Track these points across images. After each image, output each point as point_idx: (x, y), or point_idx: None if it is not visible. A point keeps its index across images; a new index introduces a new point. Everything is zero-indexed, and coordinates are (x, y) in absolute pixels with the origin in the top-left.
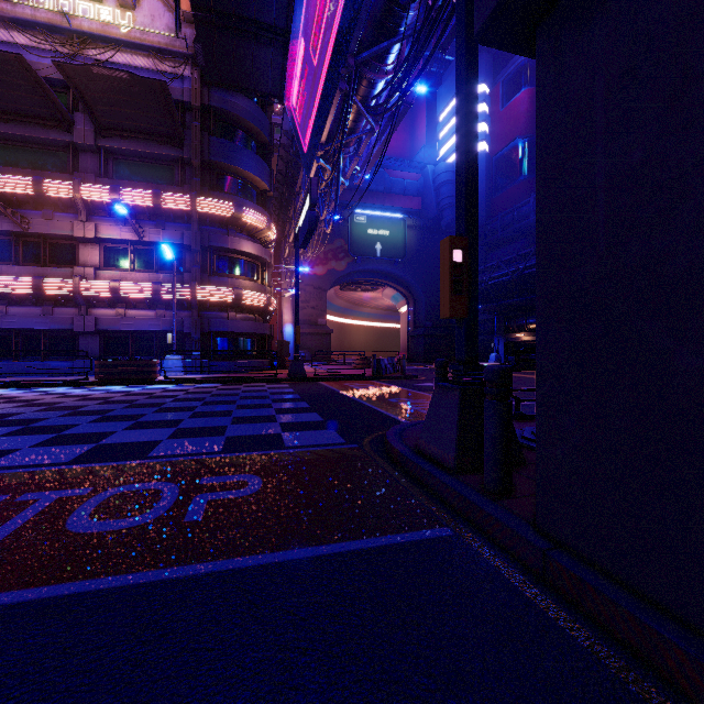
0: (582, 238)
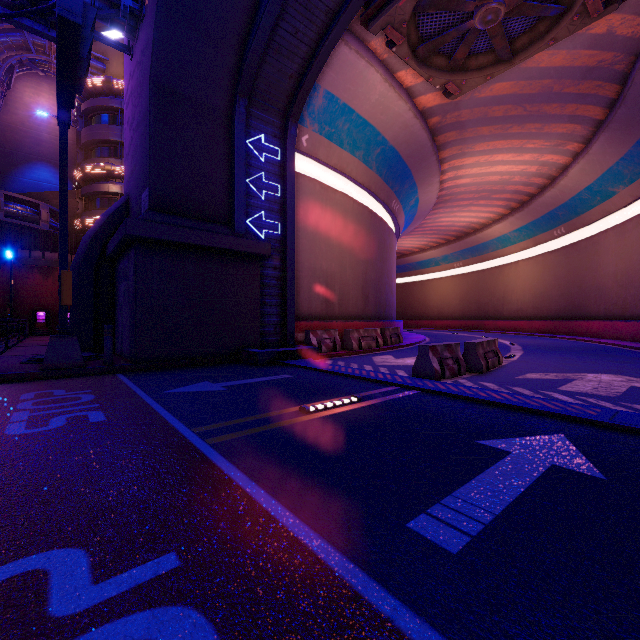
0: (151, 297)
